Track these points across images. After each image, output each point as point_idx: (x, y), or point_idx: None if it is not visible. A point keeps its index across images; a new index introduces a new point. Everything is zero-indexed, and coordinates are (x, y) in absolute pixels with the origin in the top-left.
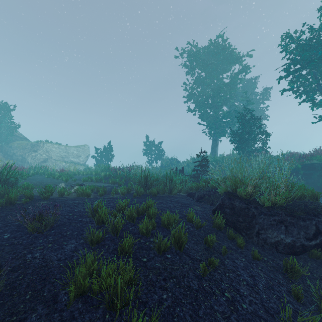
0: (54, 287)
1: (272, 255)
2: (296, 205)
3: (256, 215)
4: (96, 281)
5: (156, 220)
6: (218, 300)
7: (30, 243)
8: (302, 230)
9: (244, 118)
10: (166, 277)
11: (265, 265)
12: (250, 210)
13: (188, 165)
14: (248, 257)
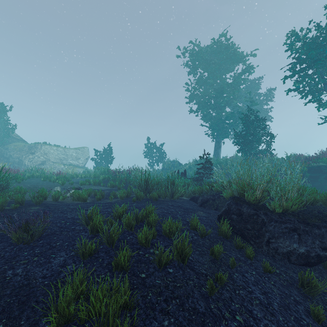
0: (34, 313)
1: (285, 267)
2: (309, 210)
3: (266, 222)
4: (83, 307)
5: (157, 228)
6: (228, 326)
7: (13, 256)
8: (317, 239)
9: (248, 119)
10: (168, 297)
11: (278, 279)
12: (259, 216)
13: (191, 167)
14: (258, 270)
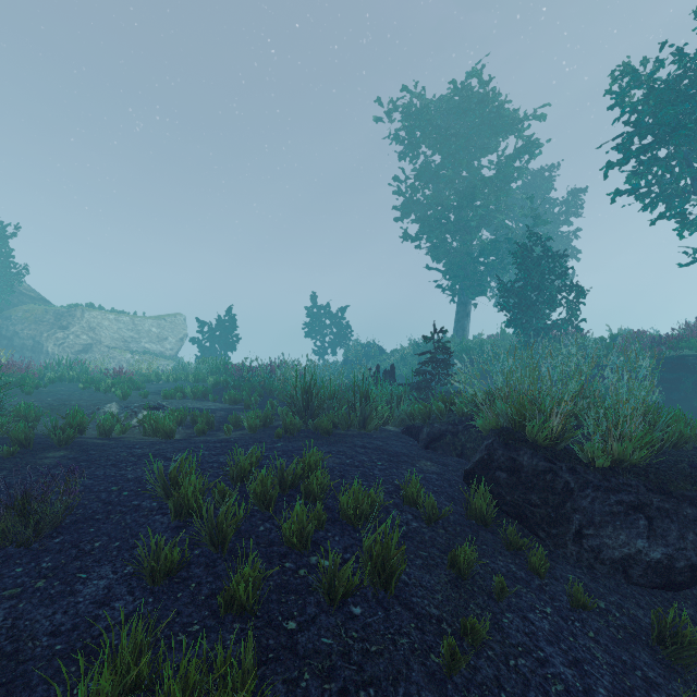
0: None
1: (618, 593)
2: (669, 462)
3: (575, 490)
4: None
5: (328, 502)
6: None
7: None
8: (690, 530)
9: (528, 255)
10: (349, 683)
11: (605, 624)
12: (558, 475)
13: (405, 359)
14: (559, 603)
